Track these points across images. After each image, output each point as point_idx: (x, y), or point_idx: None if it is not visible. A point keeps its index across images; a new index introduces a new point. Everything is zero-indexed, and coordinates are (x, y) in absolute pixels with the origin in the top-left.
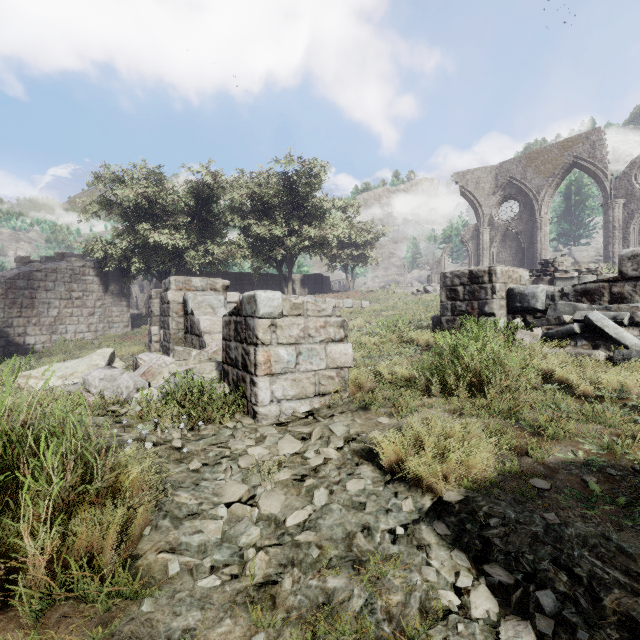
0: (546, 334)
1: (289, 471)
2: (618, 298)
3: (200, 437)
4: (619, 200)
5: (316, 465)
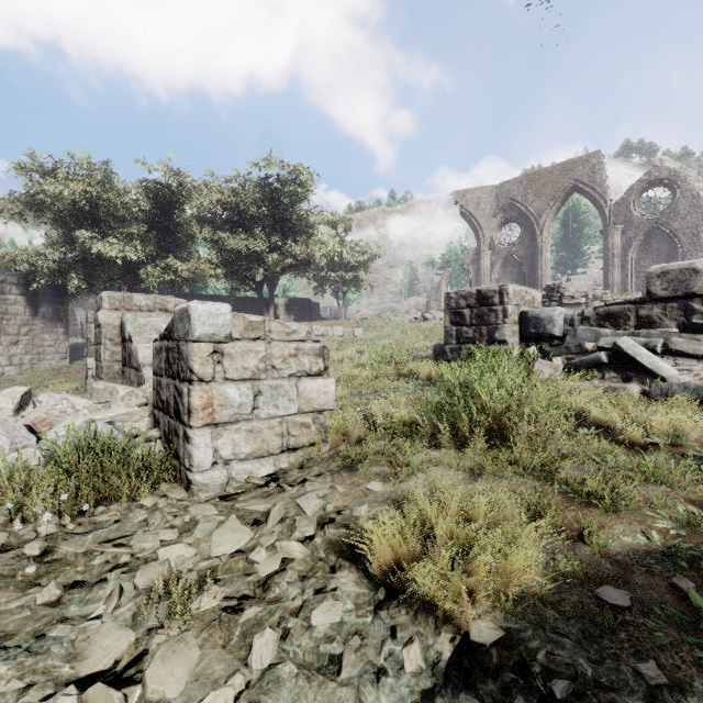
0: (568, 365)
1: (220, 591)
2: (646, 322)
3: (93, 527)
4: (618, 227)
5: (268, 574)
